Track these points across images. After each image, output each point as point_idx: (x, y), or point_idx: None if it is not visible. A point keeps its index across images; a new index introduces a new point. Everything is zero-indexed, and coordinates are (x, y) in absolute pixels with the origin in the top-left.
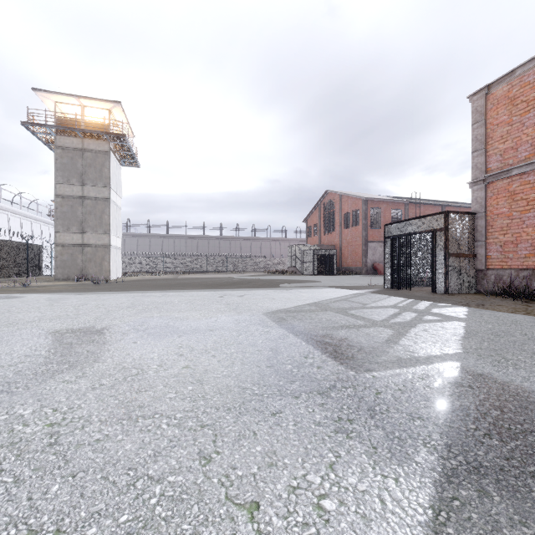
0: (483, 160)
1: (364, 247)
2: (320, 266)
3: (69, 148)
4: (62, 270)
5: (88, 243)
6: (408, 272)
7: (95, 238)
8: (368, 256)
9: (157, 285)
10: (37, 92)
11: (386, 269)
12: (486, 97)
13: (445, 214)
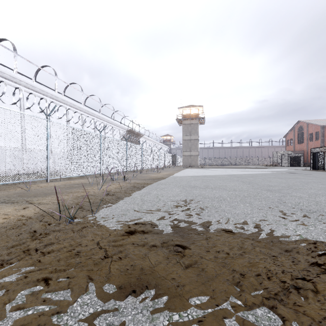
0: None
1: None
2: (293, 162)
3: (186, 124)
4: (184, 164)
5: (192, 155)
6: (317, 164)
7: (194, 153)
8: None
9: None
10: (179, 108)
11: (311, 163)
12: None
13: None
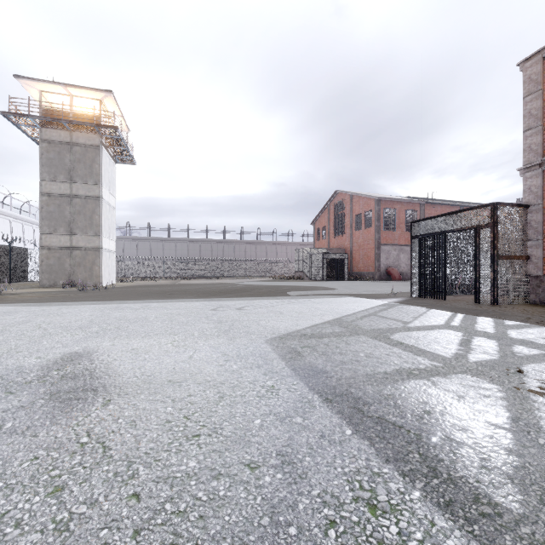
0: (540, 139)
1: (377, 251)
2: (329, 271)
3: (56, 141)
4: (48, 275)
5: (77, 246)
6: (442, 277)
7: (85, 240)
8: (381, 260)
9: (149, 292)
10: (19, 79)
11: (413, 274)
12: (544, 61)
13: (493, 206)
